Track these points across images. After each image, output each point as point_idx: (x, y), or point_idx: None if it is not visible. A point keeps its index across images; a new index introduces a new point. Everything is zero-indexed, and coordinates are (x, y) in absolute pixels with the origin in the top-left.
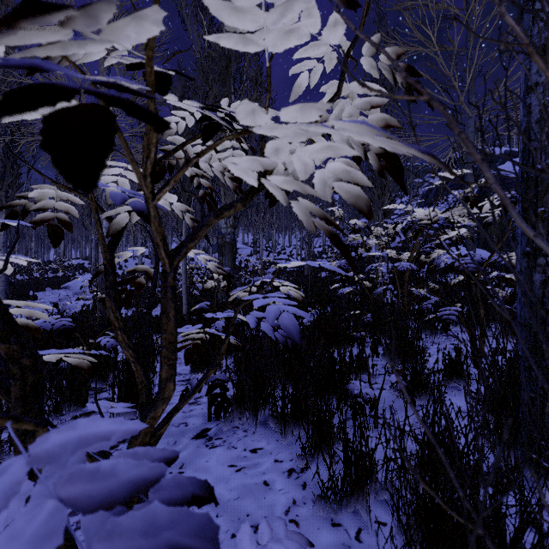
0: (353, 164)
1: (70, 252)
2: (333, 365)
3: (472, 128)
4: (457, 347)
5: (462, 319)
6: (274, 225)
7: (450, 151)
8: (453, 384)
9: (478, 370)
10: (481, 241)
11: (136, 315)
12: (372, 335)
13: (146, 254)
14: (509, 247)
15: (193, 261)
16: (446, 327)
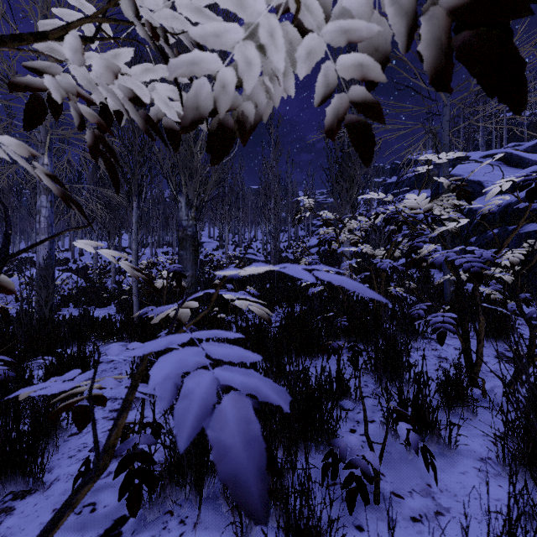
0: (374, 67)
1: (19, 245)
2: (311, 400)
3: (447, 116)
4: (459, 365)
5: (456, 326)
6: (240, 219)
7: (420, 143)
8: (453, 410)
9: (478, 388)
10: (436, 238)
11: (74, 319)
12: (352, 346)
13: (105, 247)
14: (463, 243)
15: (156, 255)
16: (442, 338)
